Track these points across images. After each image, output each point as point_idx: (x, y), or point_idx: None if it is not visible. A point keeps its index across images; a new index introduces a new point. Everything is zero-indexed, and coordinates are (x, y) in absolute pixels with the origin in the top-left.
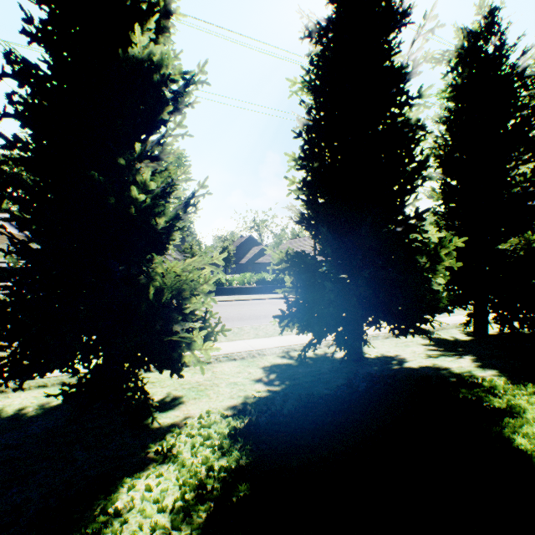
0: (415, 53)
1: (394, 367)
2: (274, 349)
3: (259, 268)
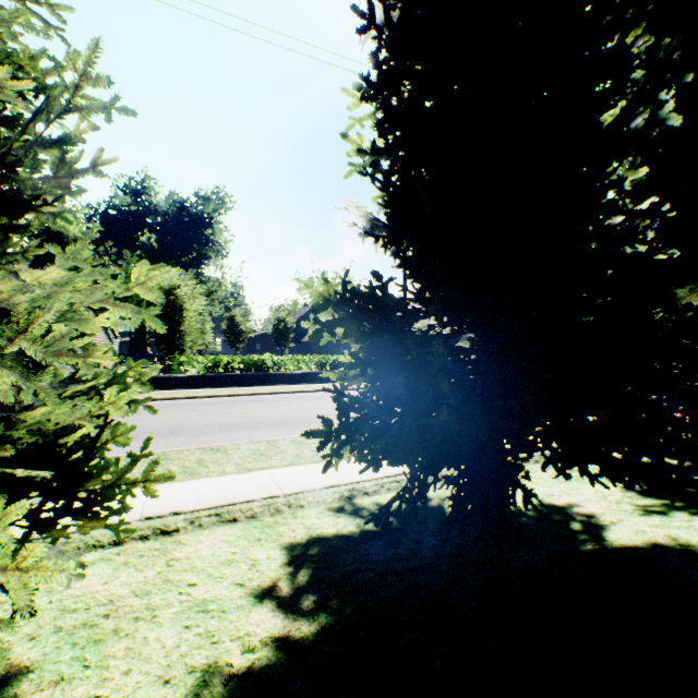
0: None
1: (588, 547)
2: (323, 491)
3: (328, 348)
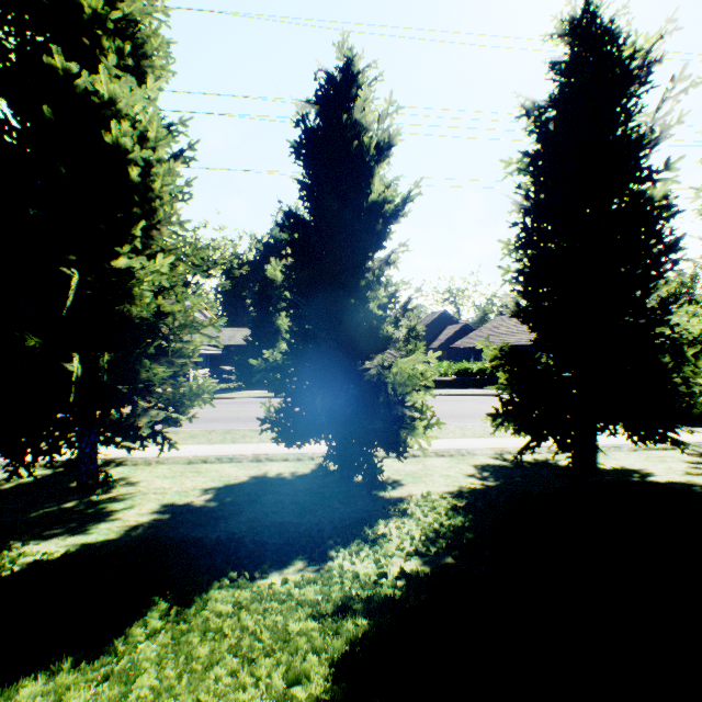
0: (661, 117)
1: (633, 479)
2: (485, 449)
3: (456, 354)
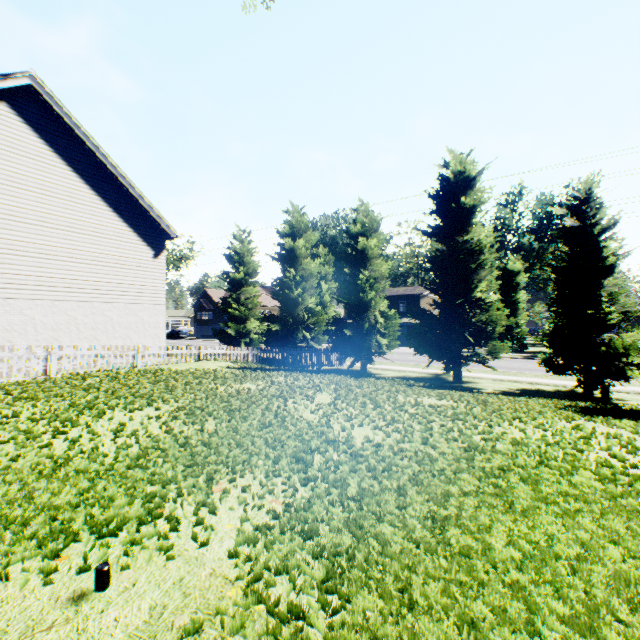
0: None
1: None
2: None
3: None
